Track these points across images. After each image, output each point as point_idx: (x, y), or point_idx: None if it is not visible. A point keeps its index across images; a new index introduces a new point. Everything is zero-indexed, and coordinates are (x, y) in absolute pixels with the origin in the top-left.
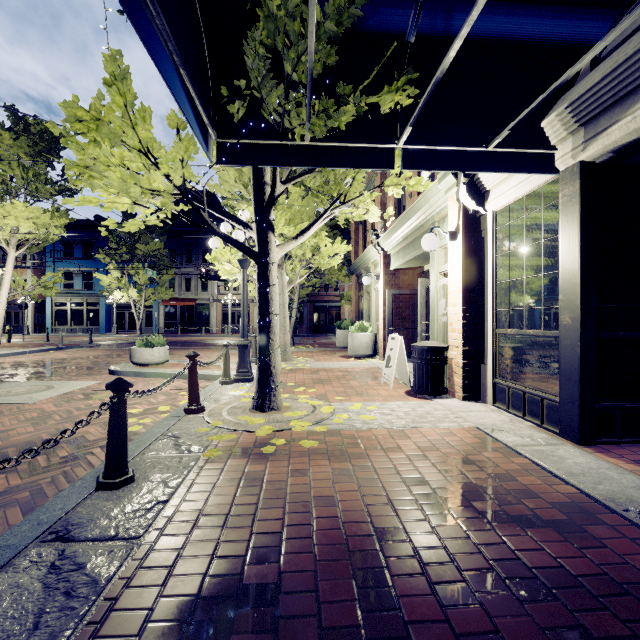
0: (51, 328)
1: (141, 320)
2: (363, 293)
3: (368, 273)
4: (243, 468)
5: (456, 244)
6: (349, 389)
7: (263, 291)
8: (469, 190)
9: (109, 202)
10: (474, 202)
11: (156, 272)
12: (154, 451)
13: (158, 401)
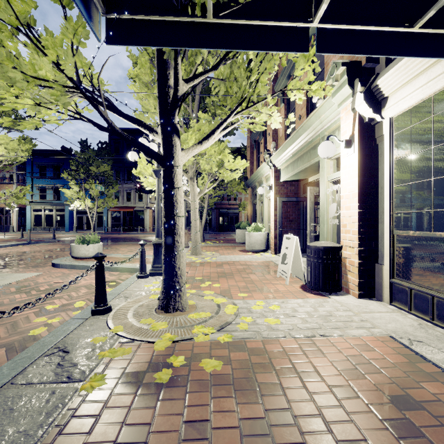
0: (30, 228)
1: (94, 222)
2: (257, 201)
3: (262, 184)
4: (124, 414)
5: (351, 151)
6: (250, 283)
7: (168, 194)
8: (366, 98)
9: (9, 102)
10: (371, 109)
11: (105, 187)
12: (27, 378)
13: (78, 295)
